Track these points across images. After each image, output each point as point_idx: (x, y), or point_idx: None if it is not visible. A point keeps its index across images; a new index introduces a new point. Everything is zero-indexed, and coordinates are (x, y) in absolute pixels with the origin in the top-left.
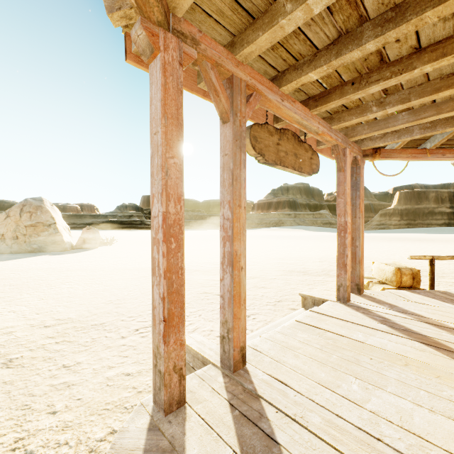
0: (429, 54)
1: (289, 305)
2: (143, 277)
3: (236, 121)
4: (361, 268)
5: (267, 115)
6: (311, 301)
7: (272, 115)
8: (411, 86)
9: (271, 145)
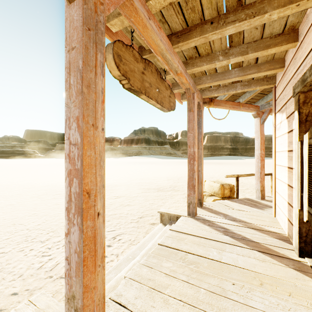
0: (278, 0)
1: (150, 220)
2: (9, 205)
3: (89, 1)
4: (202, 187)
5: (133, 41)
6: (167, 217)
7: (137, 48)
8: (249, 41)
9: (136, 71)
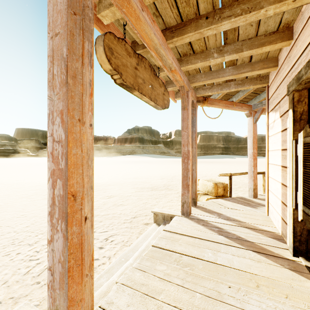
0: None
1: (143, 220)
2: None
3: None
4: (196, 186)
5: (125, 34)
6: (161, 216)
7: (130, 43)
8: (243, 38)
9: (129, 66)
